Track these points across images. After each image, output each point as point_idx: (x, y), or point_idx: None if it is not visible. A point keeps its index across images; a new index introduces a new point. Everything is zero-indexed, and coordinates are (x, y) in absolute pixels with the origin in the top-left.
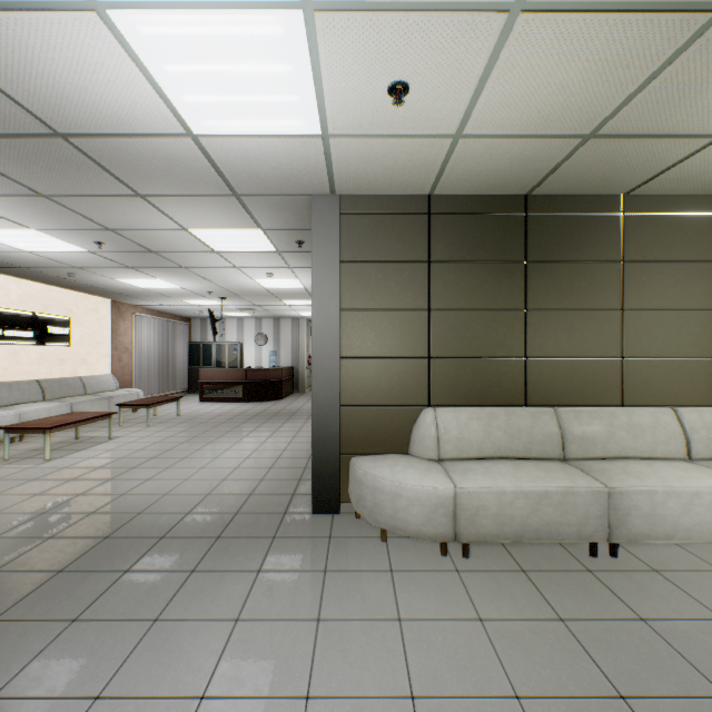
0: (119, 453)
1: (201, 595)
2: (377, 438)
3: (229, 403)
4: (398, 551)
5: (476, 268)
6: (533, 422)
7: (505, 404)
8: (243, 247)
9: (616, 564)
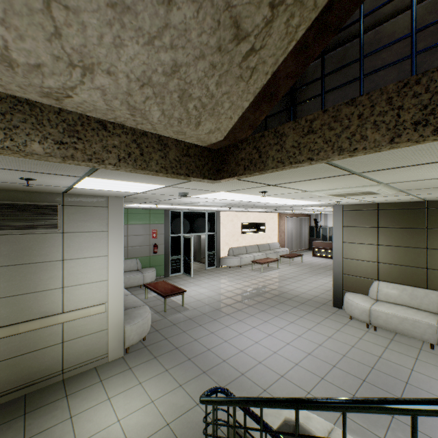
0: (280, 274)
1: (295, 311)
2: (356, 287)
3: (326, 258)
4: (352, 322)
5: (400, 230)
6: (424, 295)
7: (415, 286)
8: (318, 208)
9: (437, 353)
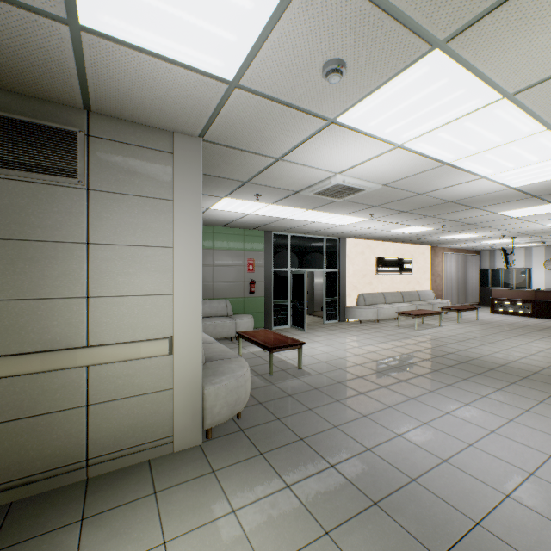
0: (448, 333)
1: (519, 390)
2: None
3: (517, 316)
4: None
5: None
6: None
7: None
8: (536, 212)
9: None
